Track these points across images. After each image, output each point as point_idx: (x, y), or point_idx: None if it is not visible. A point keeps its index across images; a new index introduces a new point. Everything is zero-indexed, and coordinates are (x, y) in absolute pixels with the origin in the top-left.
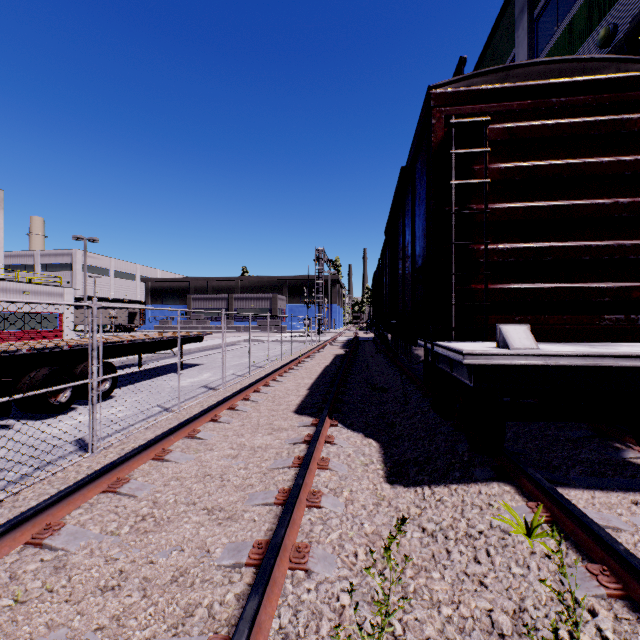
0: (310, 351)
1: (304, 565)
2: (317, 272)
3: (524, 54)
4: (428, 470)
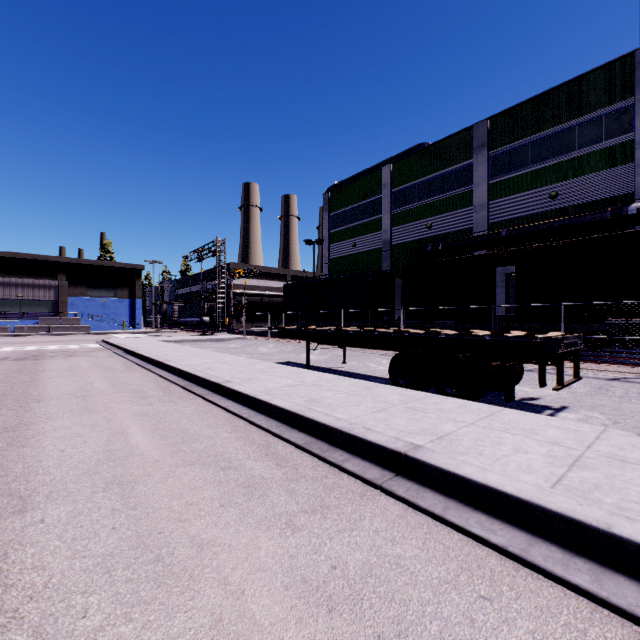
0: None
1: None
2: (219, 265)
3: (484, 171)
4: None
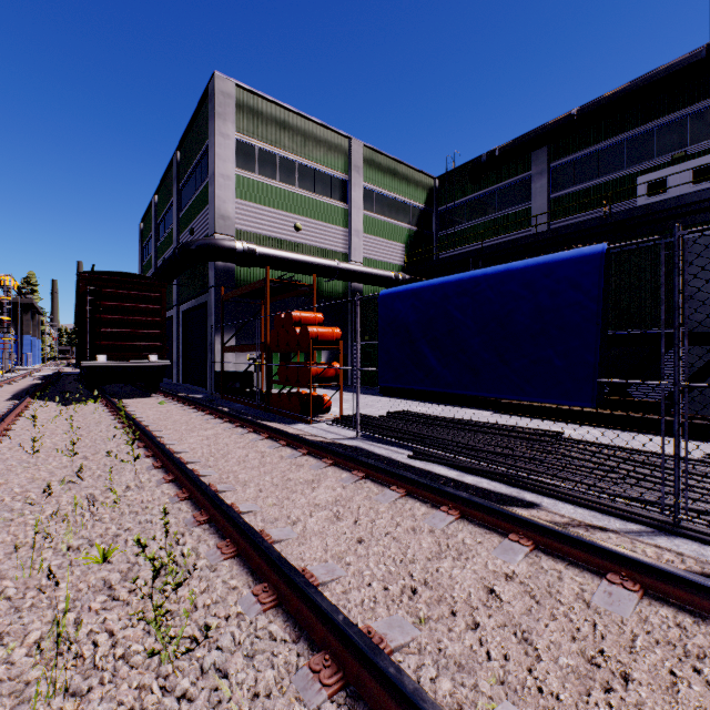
0: (2, 382)
1: (27, 409)
2: (2, 301)
3: (176, 205)
4: (76, 403)
